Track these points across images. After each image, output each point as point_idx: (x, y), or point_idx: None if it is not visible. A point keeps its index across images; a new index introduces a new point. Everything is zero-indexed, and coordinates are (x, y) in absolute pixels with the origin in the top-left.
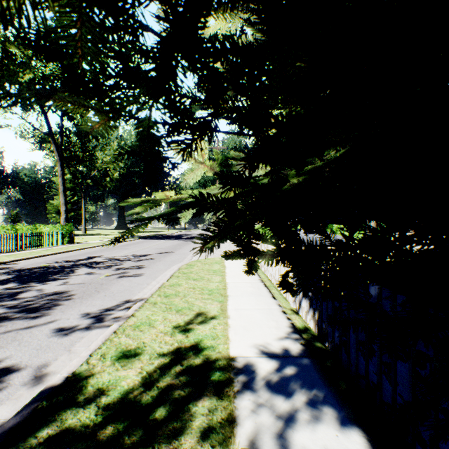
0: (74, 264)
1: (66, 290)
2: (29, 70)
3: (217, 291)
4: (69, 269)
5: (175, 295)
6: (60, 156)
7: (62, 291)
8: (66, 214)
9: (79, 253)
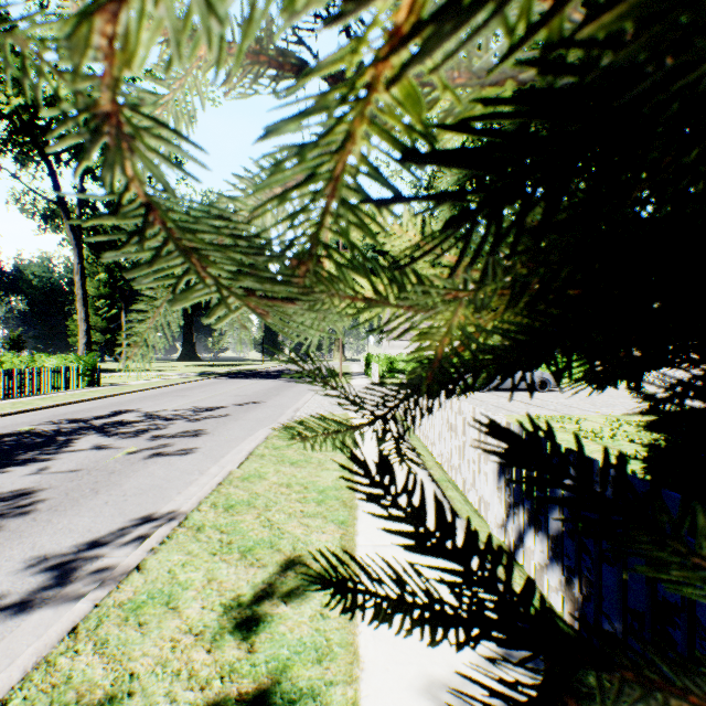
0: (80, 426)
1: (32, 489)
2: (17, 90)
3: (336, 493)
4: (65, 437)
5: (248, 505)
6: (77, 239)
7: (24, 491)
8: (88, 336)
9: (100, 404)
